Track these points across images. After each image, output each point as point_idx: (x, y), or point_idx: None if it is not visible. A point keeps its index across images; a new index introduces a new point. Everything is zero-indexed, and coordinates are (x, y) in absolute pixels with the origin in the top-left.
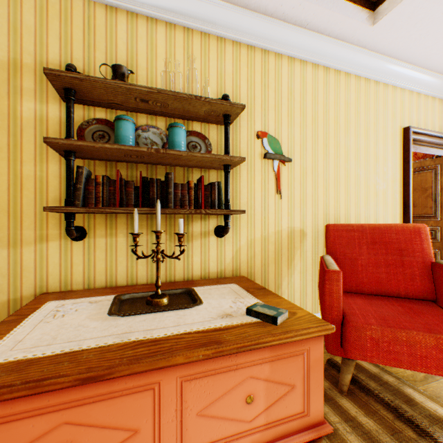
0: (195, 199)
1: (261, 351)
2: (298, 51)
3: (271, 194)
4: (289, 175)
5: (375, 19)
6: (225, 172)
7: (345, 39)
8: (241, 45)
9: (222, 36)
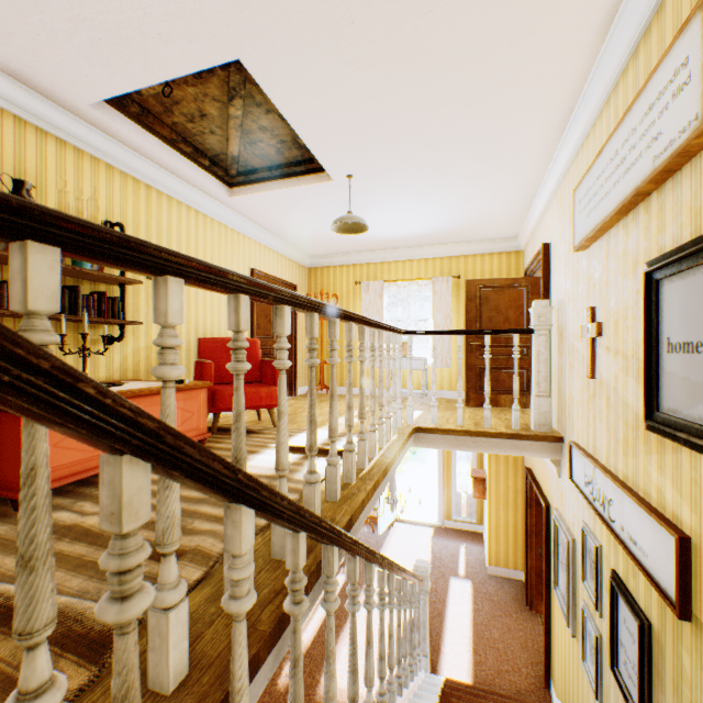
0: (100, 310)
1: (180, 394)
2: (177, 194)
3: None
4: None
5: (232, 194)
6: (123, 290)
7: (212, 195)
8: (129, 176)
9: (112, 165)
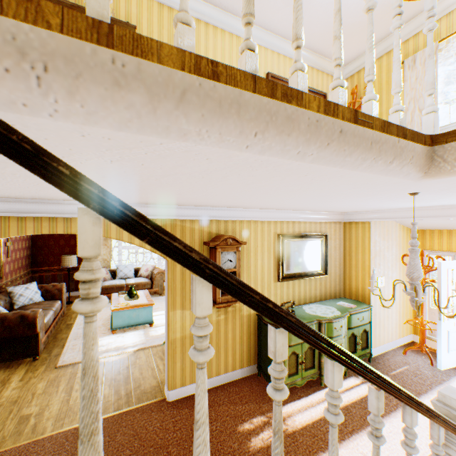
0: None
1: None
2: None
3: None
4: None
5: None
6: None
7: (216, 5)
8: None
9: None
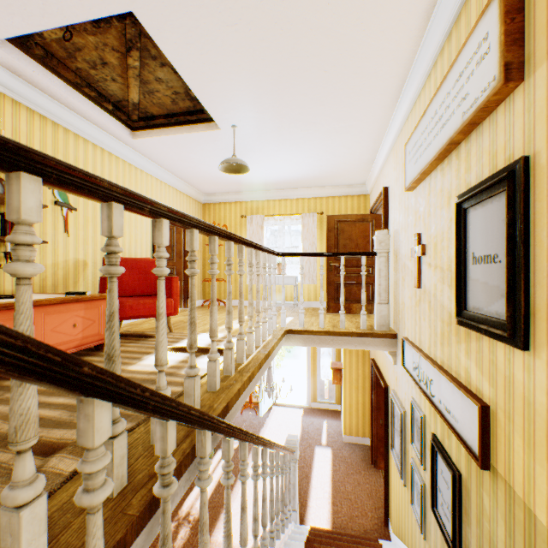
0: (4, 229)
1: (81, 304)
2: (83, 133)
3: (61, 233)
4: (76, 220)
5: (135, 137)
6: None
7: (116, 137)
8: (36, 113)
9: (19, 101)
